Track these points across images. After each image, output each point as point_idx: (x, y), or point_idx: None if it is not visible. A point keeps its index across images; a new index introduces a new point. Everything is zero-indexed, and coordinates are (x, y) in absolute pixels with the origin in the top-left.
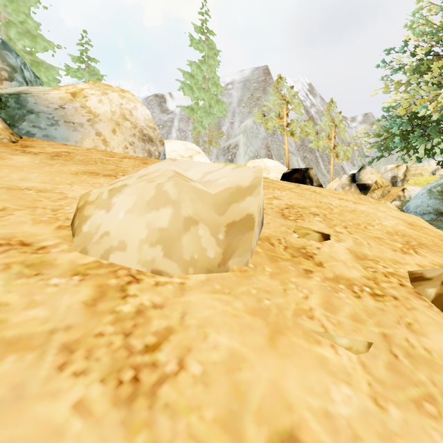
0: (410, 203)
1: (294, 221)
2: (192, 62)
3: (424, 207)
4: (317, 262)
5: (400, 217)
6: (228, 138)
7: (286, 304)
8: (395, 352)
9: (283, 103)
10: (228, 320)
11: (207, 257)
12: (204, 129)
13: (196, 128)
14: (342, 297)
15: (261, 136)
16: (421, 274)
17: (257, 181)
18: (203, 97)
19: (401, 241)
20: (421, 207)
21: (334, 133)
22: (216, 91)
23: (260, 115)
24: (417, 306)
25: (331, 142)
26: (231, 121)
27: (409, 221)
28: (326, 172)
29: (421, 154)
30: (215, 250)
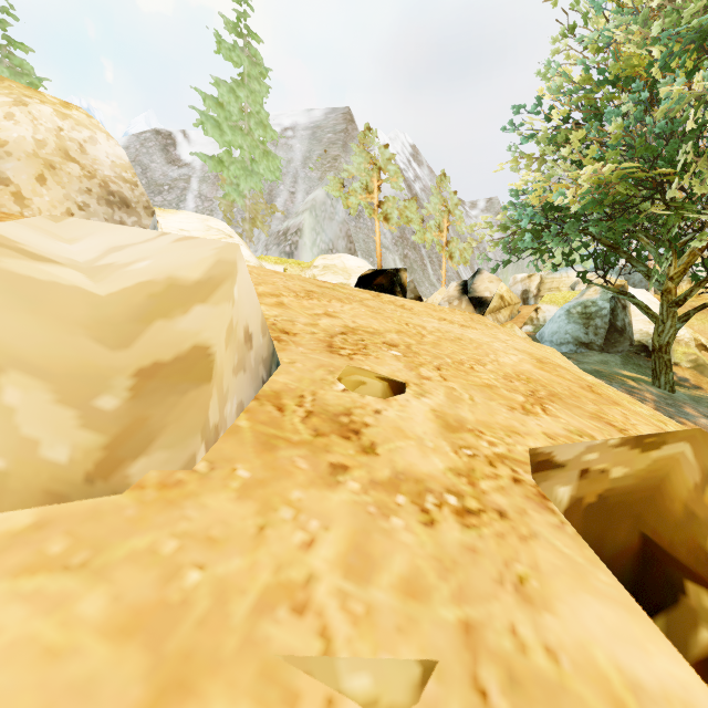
0: (545, 328)
1: (348, 357)
2: (219, 81)
3: (562, 334)
4: (365, 444)
5: (526, 350)
6: (285, 218)
7: (248, 576)
8: (484, 681)
9: (373, 169)
10: (14, 678)
11: (43, 461)
12: (242, 198)
13: (227, 194)
14: (395, 530)
15: (339, 218)
16: (549, 455)
17: (222, 269)
18: (241, 144)
19: (523, 390)
20: (559, 334)
21: (447, 222)
22: (263, 135)
23: (337, 185)
24: (538, 530)
25: (443, 236)
26: (291, 190)
27: (538, 357)
28: (436, 279)
29: (559, 260)
30: (72, 443)
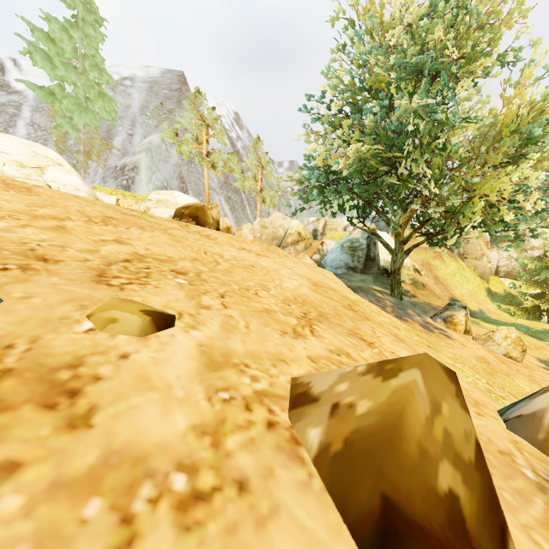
0: (328, 257)
1: (118, 287)
2: (50, 17)
3: (338, 261)
4: (78, 412)
5: (306, 275)
6: (123, 155)
7: None
8: None
9: (202, 125)
10: None
11: None
12: (76, 131)
13: (59, 126)
14: None
15: (172, 161)
16: (307, 386)
17: None
18: (75, 81)
19: (298, 313)
20: (336, 261)
21: (261, 175)
22: (99, 77)
23: (172, 133)
24: (282, 498)
25: (258, 185)
26: (129, 132)
27: (315, 281)
28: (253, 218)
29: (336, 210)
30: None
